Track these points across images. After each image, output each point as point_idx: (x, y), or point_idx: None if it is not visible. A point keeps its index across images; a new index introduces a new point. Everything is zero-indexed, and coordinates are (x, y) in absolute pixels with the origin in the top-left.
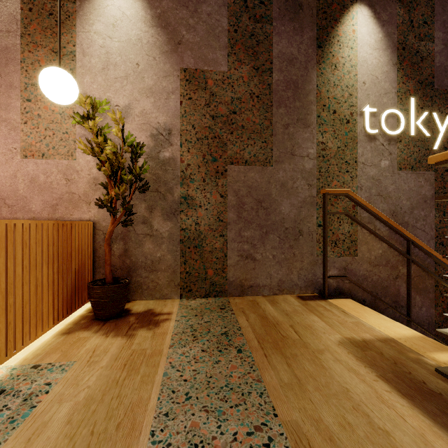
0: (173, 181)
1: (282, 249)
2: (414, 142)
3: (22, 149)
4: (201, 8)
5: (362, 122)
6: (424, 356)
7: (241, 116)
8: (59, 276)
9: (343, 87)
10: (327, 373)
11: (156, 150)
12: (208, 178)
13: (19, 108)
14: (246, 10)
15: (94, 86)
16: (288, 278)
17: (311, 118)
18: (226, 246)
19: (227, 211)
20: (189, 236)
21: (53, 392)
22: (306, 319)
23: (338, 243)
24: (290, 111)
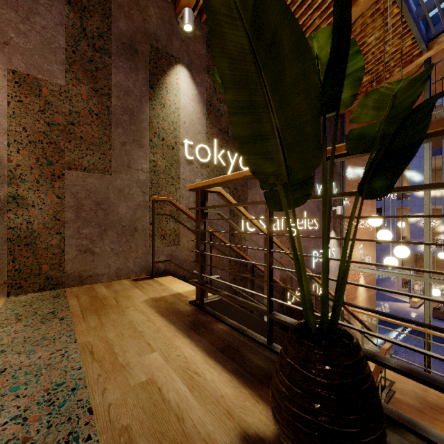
0: None
1: (120, 243)
2: (216, 168)
3: None
4: (35, 18)
5: (184, 150)
6: (190, 298)
7: (79, 128)
8: None
9: (170, 122)
10: (124, 317)
11: None
12: (43, 179)
13: None
14: (85, 37)
15: None
16: (125, 266)
17: (145, 141)
18: (63, 243)
19: (64, 211)
20: (19, 235)
21: None
22: (129, 292)
23: (166, 237)
24: (127, 132)
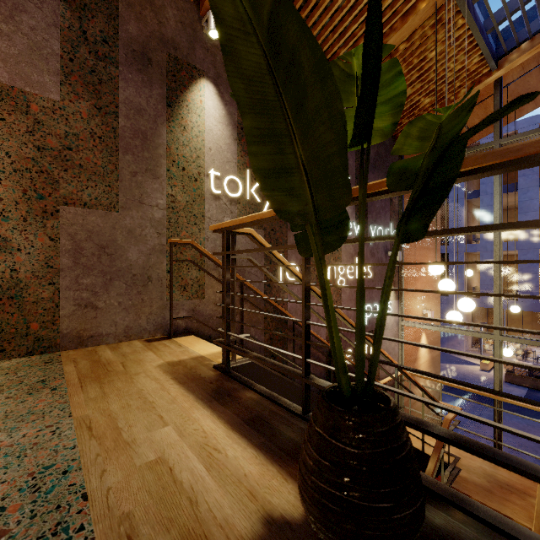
0: None
1: (129, 295)
2: (249, 205)
3: None
4: (21, 17)
5: (209, 182)
6: (214, 361)
7: (78, 154)
8: None
9: (192, 149)
10: (133, 385)
11: None
12: (32, 217)
13: None
14: (85, 41)
15: None
16: (136, 323)
17: (161, 171)
18: (58, 295)
19: (59, 256)
20: (1, 286)
21: None
22: (140, 356)
23: (187, 288)
24: (138, 160)
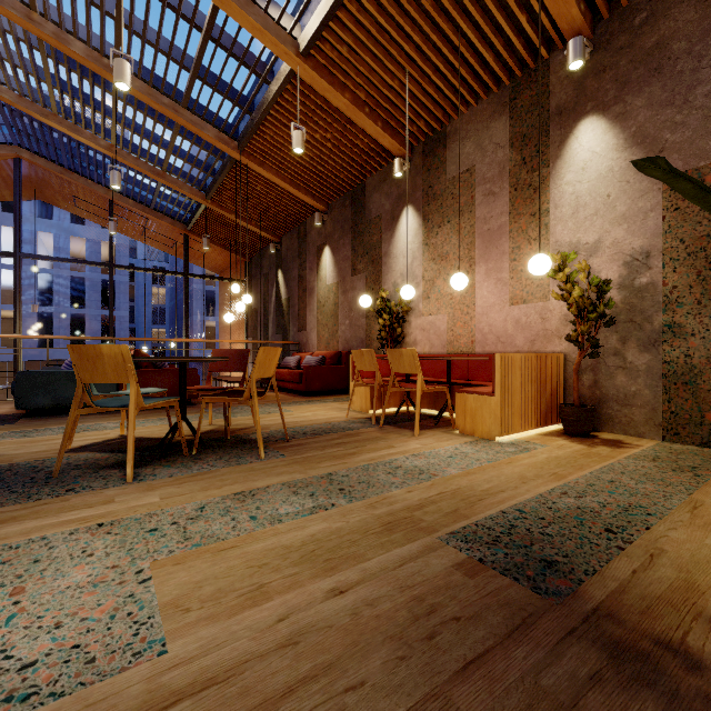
0: (652, 308)
1: None
2: None
3: (510, 299)
4: (694, 93)
5: None
6: None
7: None
8: (537, 394)
9: None
10: None
11: (630, 278)
12: (706, 299)
13: (508, 268)
14: None
15: (565, 232)
16: None
17: None
18: None
19: None
20: (675, 371)
21: (538, 450)
22: None
23: None
24: None
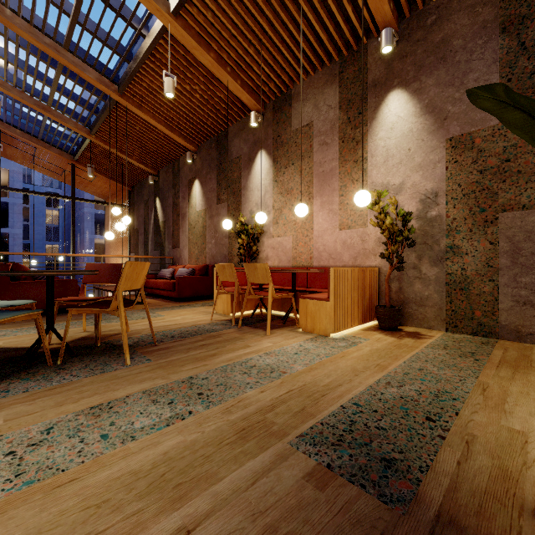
0: (439, 234)
1: None
2: None
3: (338, 225)
4: (468, 78)
5: None
6: None
7: (516, 162)
8: (360, 298)
9: None
10: None
11: (424, 211)
12: (475, 228)
13: (337, 201)
14: (523, 52)
15: (378, 176)
16: None
17: None
18: (496, 291)
19: (497, 257)
20: (454, 280)
21: (362, 344)
22: None
23: None
24: None
